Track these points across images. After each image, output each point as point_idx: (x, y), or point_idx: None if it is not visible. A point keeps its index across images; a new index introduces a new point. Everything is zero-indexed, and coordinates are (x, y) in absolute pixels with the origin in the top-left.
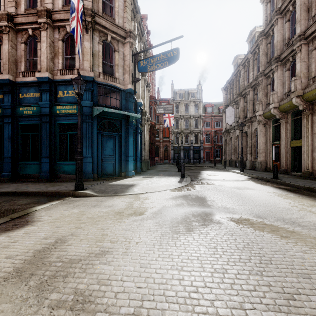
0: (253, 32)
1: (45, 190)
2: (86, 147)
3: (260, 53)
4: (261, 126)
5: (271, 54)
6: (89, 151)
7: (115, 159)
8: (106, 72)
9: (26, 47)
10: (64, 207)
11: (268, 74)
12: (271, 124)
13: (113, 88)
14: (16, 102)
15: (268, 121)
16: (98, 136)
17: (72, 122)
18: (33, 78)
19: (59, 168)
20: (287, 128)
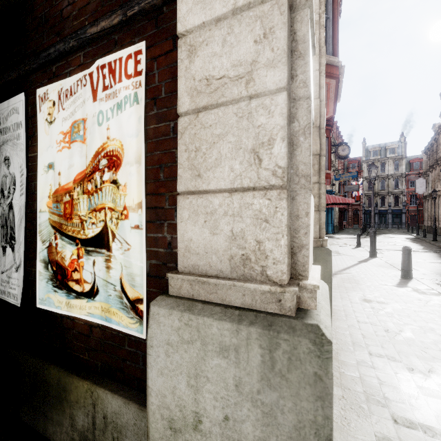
0: None
1: None
2: None
3: (440, 141)
4: None
5: None
6: None
7: None
8: None
9: None
10: None
11: None
12: None
13: None
14: None
15: None
16: None
17: None
18: None
19: None
20: None
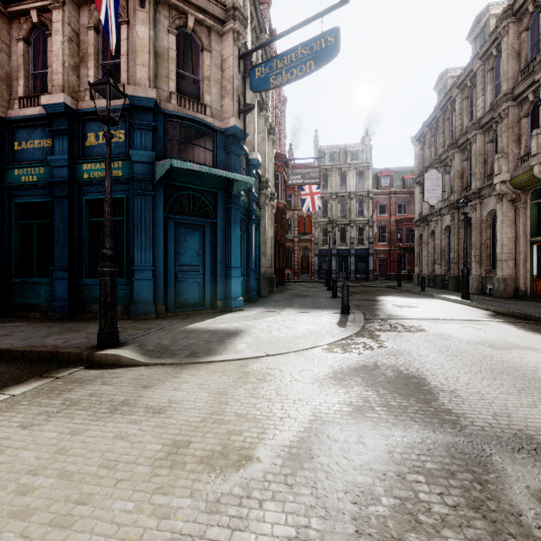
0: (482, 18)
1: (33, 344)
2: (140, 249)
3: (504, 54)
4: (506, 205)
5: (529, 53)
6: (147, 257)
7: (203, 274)
8: (185, 94)
9: (28, 48)
10: (31, 411)
11: (524, 95)
12: (528, 199)
13: (198, 125)
14: (8, 159)
15: (522, 193)
16: (169, 225)
17: (113, 197)
18: (39, 110)
19: (89, 291)
20: None
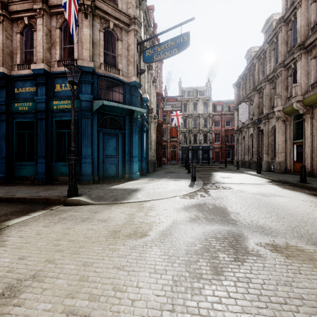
0: (269, 21)
1: (34, 195)
2: (85, 146)
3: (280, 42)
4: (281, 123)
5: (292, 42)
6: (89, 151)
7: (118, 160)
8: (108, 63)
9: (22, 37)
10: (46, 221)
11: (289, 65)
12: (292, 120)
13: (115, 81)
14: (11, 97)
15: (289, 117)
16: (99, 134)
17: (70, 119)
18: (29, 71)
19: (57, 169)
20: (313, 124)
